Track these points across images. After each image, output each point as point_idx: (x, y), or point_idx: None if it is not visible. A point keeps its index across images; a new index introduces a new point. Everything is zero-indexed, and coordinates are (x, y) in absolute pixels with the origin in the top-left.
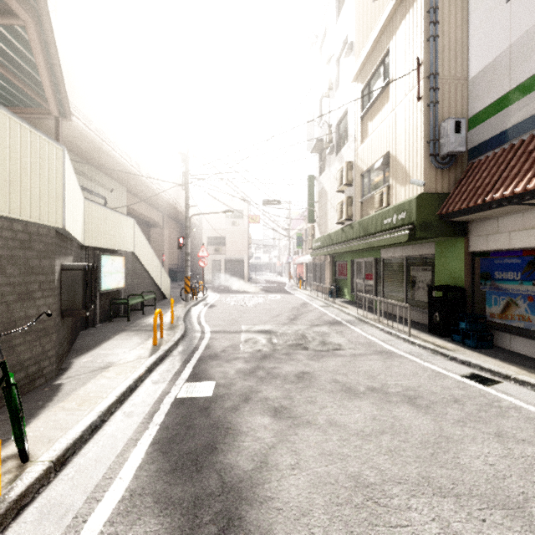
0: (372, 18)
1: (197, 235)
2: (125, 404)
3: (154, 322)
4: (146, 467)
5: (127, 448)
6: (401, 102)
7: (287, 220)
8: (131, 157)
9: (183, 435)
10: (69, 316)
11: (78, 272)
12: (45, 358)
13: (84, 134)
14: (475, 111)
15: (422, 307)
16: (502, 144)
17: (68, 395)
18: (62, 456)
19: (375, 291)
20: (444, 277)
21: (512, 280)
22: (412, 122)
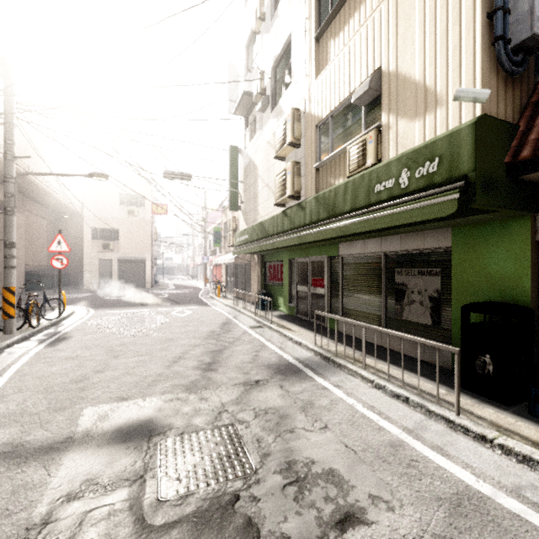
0: None
1: (79, 226)
2: None
3: None
4: None
5: None
6: None
7: (202, 213)
8: None
9: None
10: None
11: None
12: None
13: None
14: None
15: (419, 332)
16: None
17: None
18: None
19: (329, 303)
20: (476, 287)
21: None
22: None
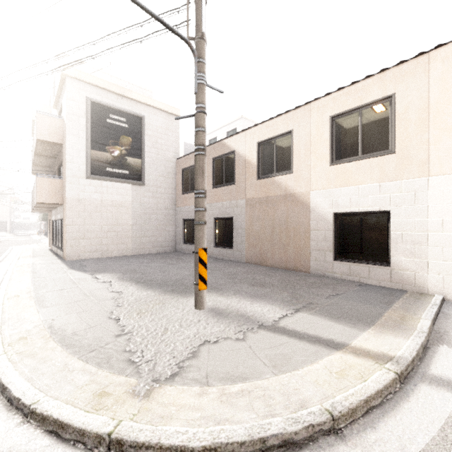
0: None
1: None
2: None
3: None
4: None
5: None
6: None
7: None
8: None
9: None
10: None
11: None
12: None
13: None
14: None
15: None
16: None
17: None
18: None
19: None
20: None
21: None
22: None
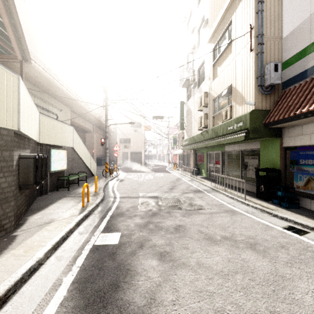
0: (220, 4)
1: (114, 137)
2: (58, 250)
3: (82, 192)
4: (66, 304)
5: (54, 287)
6: (239, 53)
7: (167, 128)
8: (73, 90)
9: (96, 276)
10: (25, 189)
11: (30, 160)
12: (6, 217)
13: (42, 74)
14: (286, 58)
15: (251, 181)
16: (305, 78)
17: (19, 244)
18: (4, 295)
19: (221, 171)
20: (266, 163)
21: (311, 165)
22: (246, 65)
